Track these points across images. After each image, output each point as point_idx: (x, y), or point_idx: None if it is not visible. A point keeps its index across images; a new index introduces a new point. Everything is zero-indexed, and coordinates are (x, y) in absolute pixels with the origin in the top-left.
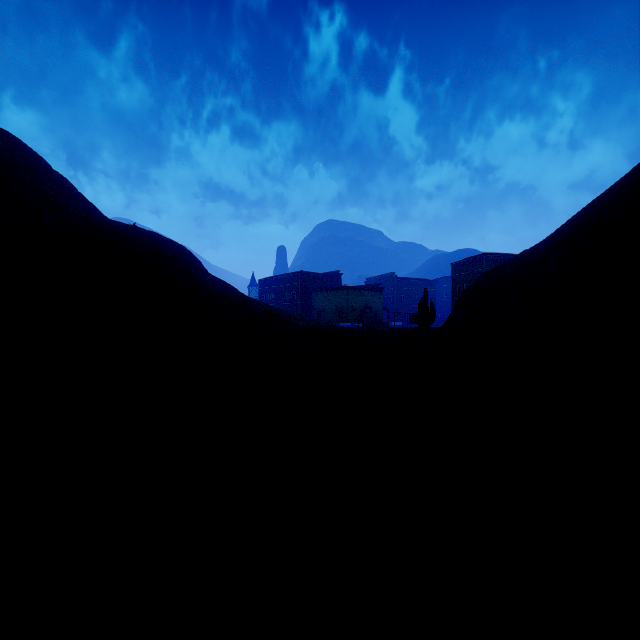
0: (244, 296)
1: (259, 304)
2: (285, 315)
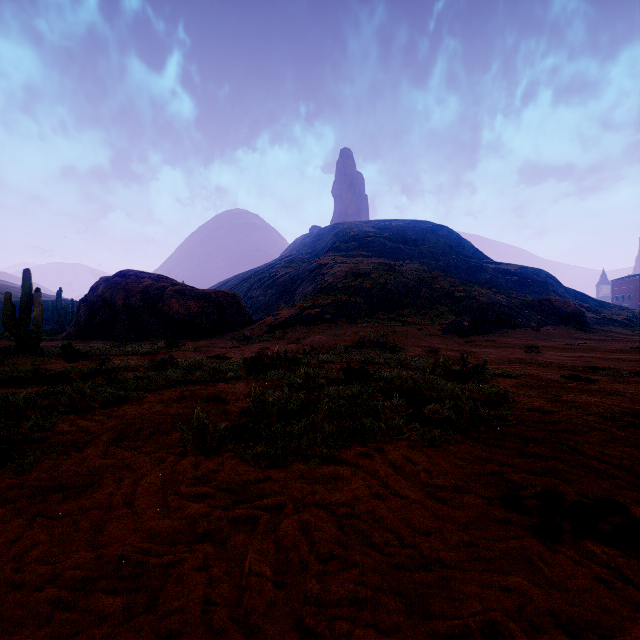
0: (595, 301)
1: (611, 306)
2: None
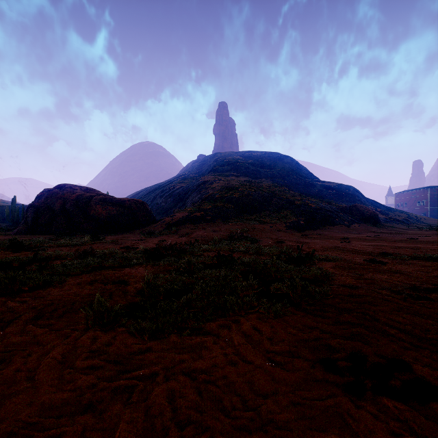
0: (385, 207)
1: (394, 210)
2: (413, 216)
